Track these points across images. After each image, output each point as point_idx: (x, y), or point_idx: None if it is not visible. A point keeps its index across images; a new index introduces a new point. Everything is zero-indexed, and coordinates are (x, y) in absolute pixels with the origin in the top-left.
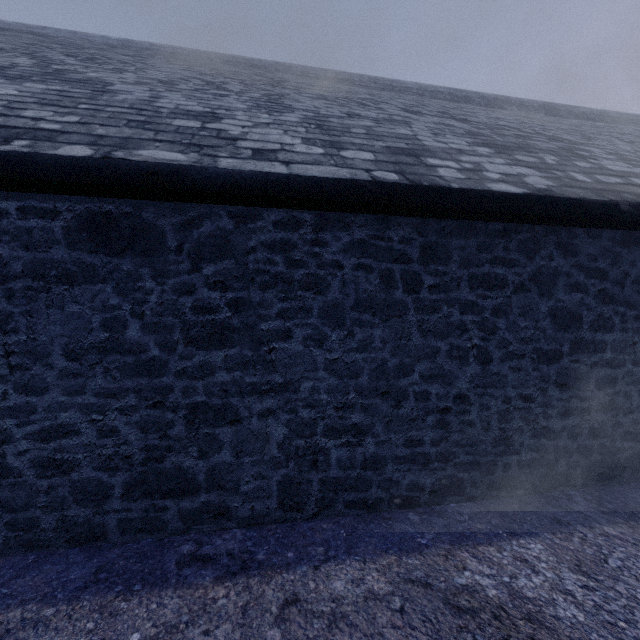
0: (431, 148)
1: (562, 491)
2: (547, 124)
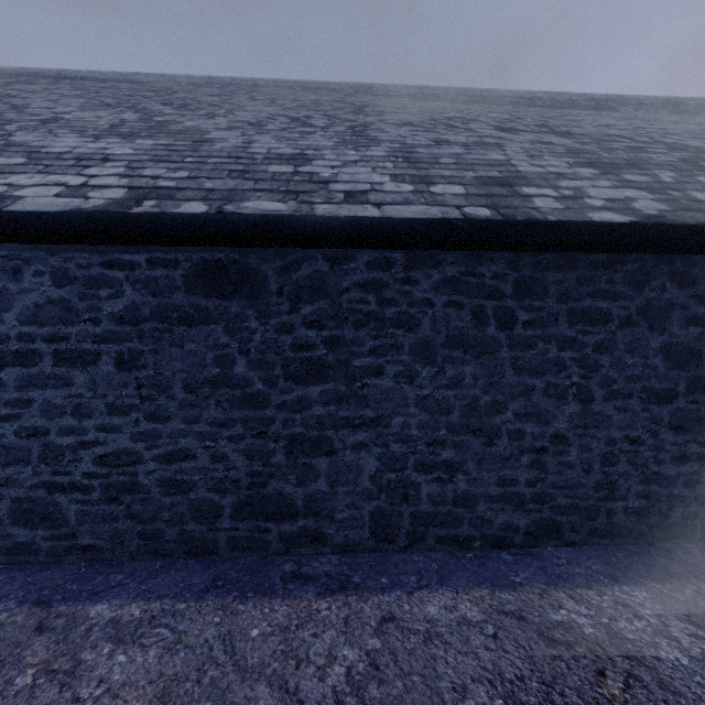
0: (526, 174)
1: (677, 544)
2: (670, 126)
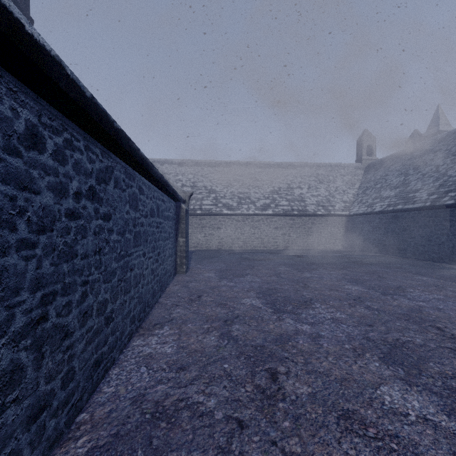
0: None
1: None
2: None
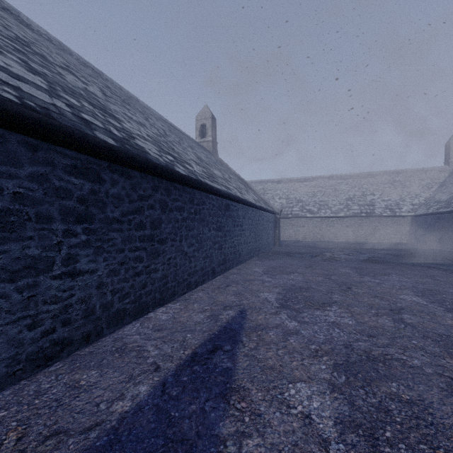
0: None
1: None
2: None
